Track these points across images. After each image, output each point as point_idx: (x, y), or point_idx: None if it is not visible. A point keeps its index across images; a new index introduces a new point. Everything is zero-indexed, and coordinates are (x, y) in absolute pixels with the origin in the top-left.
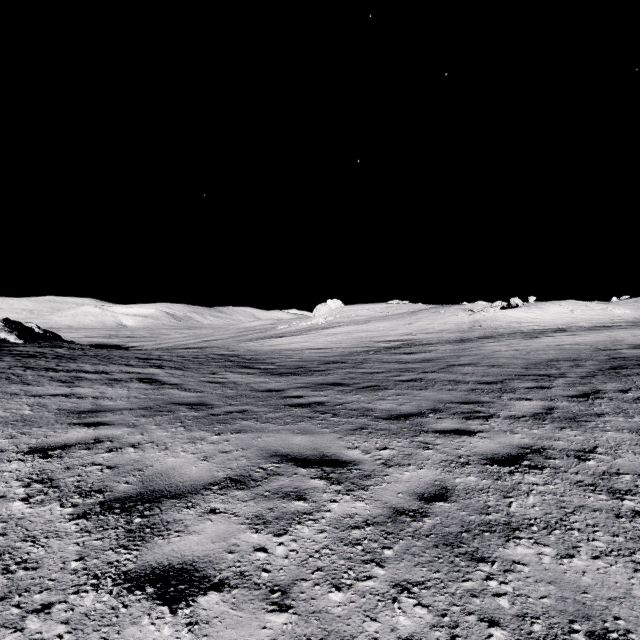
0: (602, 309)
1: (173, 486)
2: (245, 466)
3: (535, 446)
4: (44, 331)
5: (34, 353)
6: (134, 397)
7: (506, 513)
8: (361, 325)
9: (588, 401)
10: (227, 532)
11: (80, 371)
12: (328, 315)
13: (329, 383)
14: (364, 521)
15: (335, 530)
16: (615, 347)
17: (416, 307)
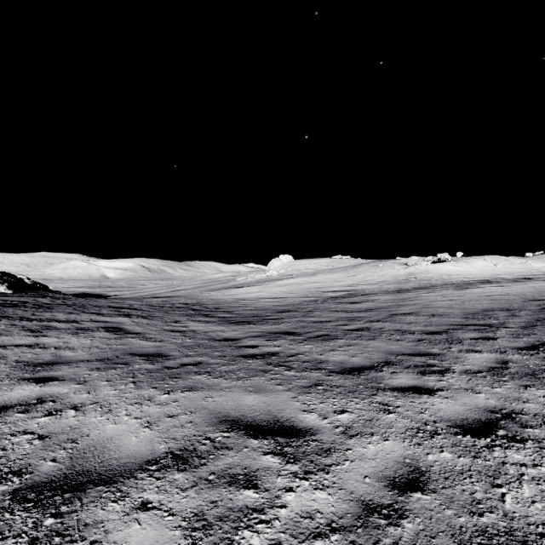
0: (522, 263)
1: (105, 465)
2: (191, 436)
3: (504, 409)
4: (33, 282)
5: (17, 302)
6: (95, 347)
7: (503, 513)
8: (309, 277)
9: (540, 354)
10: (156, 544)
11: (52, 320)
12: (280, 268)
13: (282, 332)
14: (328, 524)
15: (292, 540)
16: (543, 298)
17: (357, 261)
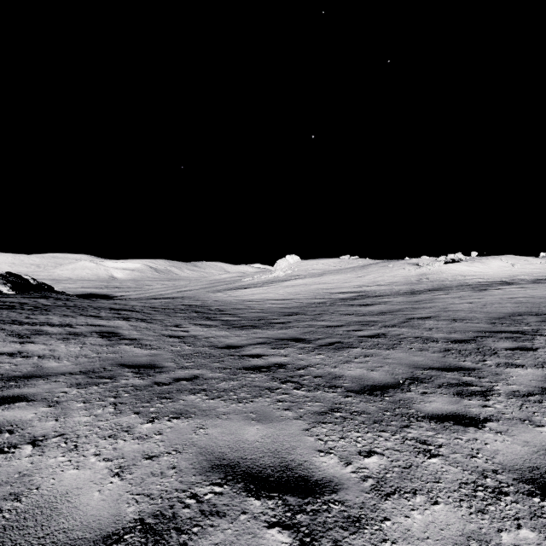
0: (541, 263)
1: (46, 543)
2: (171, 491)
3: None
4: (38, 283)
5: (16, 304)
6: (83, 356)
7: None
8: (317, 278)
9: None
10: None
11: (45, 324)
12: (287, 269)
13: (289, 338)
14: None
15: None
16: None
17: (365, 262)
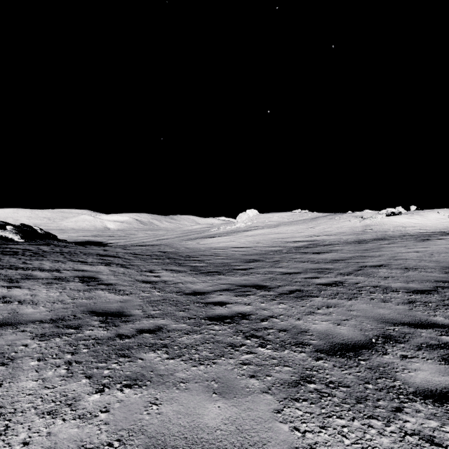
0: None
1: None
2: None
3: None
4: (44, 232)
5: (20, 250)
6: (60, 301)
7: None
8: (273, 228)
9: None
10: None
11: (37, 269)
12: (247, 221)
13: (251, 285)
14: None
15: None
16: None
17: (315, 215)
